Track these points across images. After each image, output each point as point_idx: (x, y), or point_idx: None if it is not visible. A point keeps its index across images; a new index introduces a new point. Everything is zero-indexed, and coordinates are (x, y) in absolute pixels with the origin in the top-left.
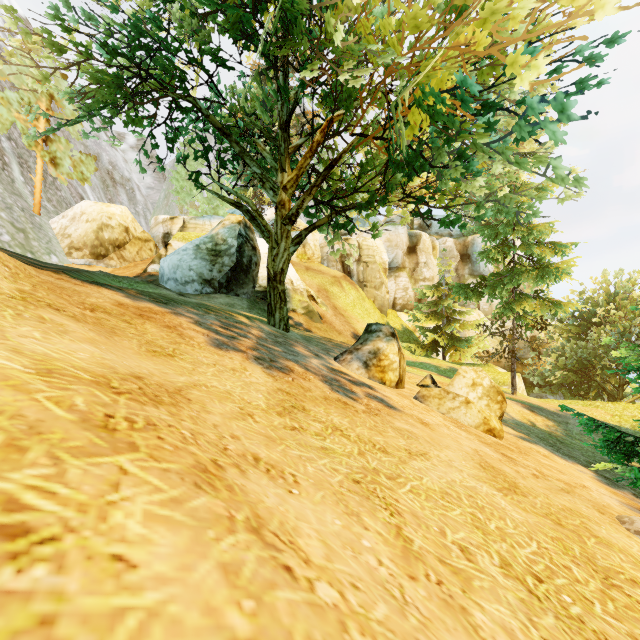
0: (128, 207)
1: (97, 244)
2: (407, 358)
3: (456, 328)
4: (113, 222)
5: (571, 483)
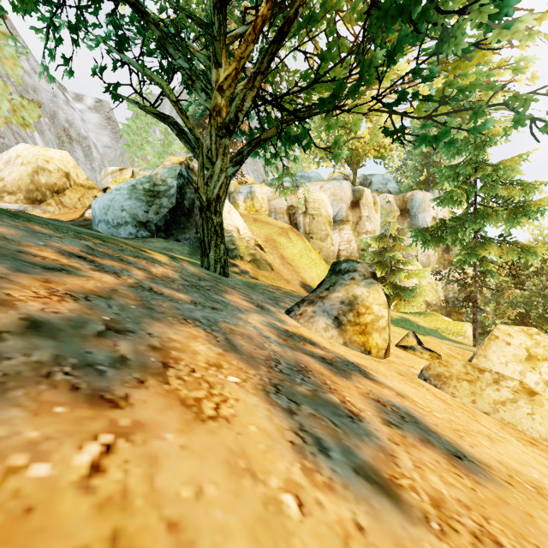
0: (84, 163)
1: (32, 188)
2: None
3: (401, 278)
4: (51, 166)
5: None
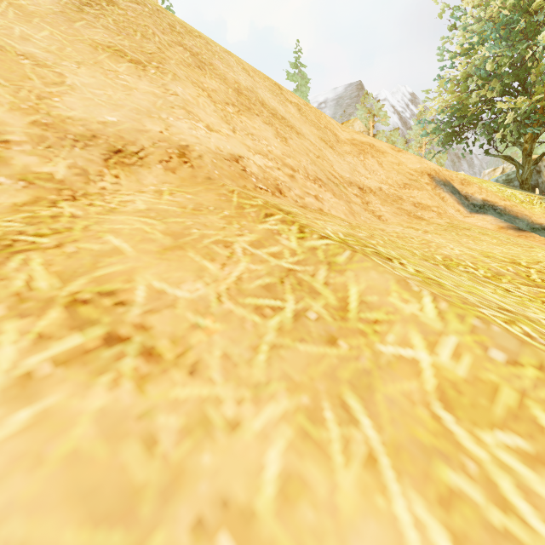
0: (467, 171)
1: None
2: None
3: None
4: None
5: None
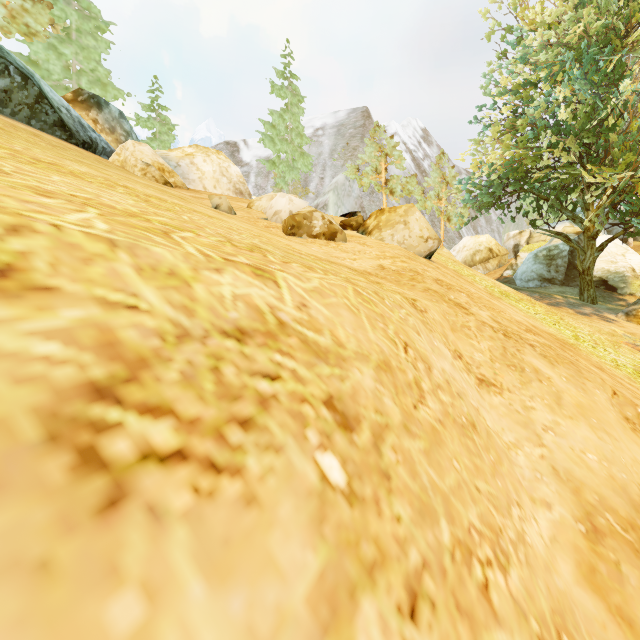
0: (485, 228)
1: (472, 263)
2: None
3: None
4: (481, 247)
5: None
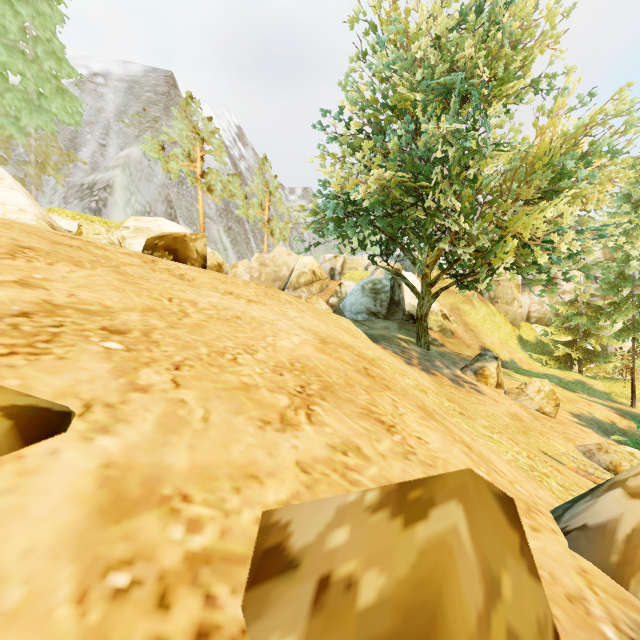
0: (299, 245)
1: (297, 285)
2: (534, 369)
3: (593, 343)
4: (306, 269)
5: (571, 434)
